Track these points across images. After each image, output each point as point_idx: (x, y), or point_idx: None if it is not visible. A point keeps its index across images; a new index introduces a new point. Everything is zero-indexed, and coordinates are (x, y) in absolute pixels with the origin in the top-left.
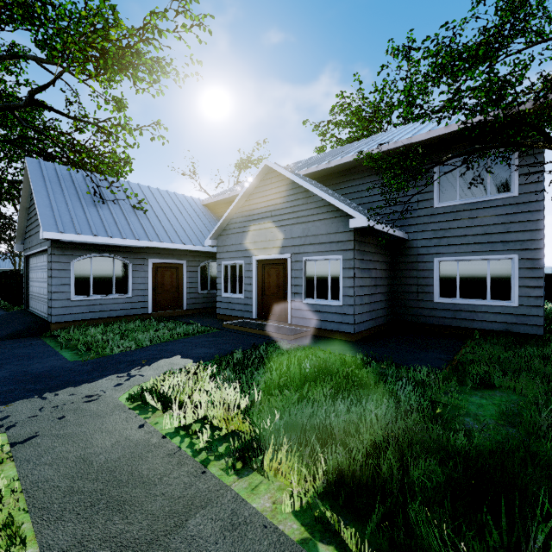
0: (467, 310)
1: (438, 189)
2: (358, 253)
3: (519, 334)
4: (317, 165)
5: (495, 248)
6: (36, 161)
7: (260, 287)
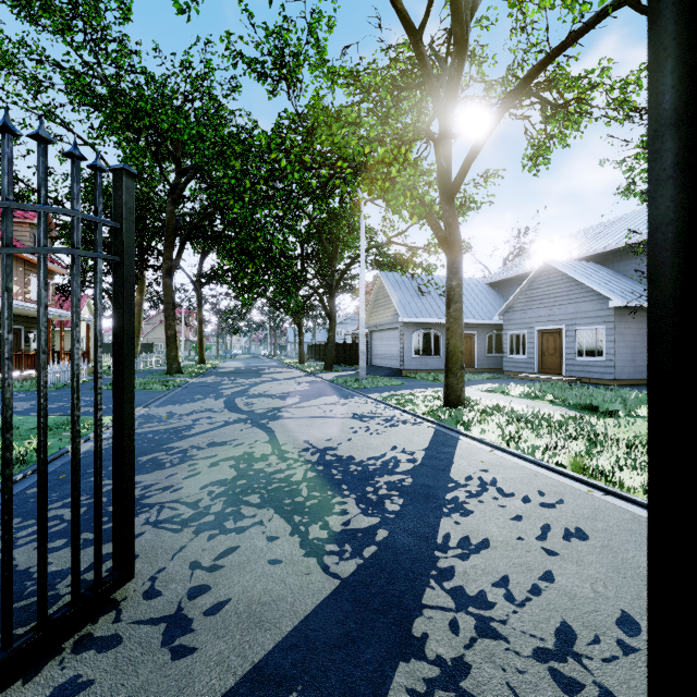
0: None
1: None
2: (619, 323)
3: None
4: (595, 249)
5: None
6: (384, 273)
7: (540, 350)
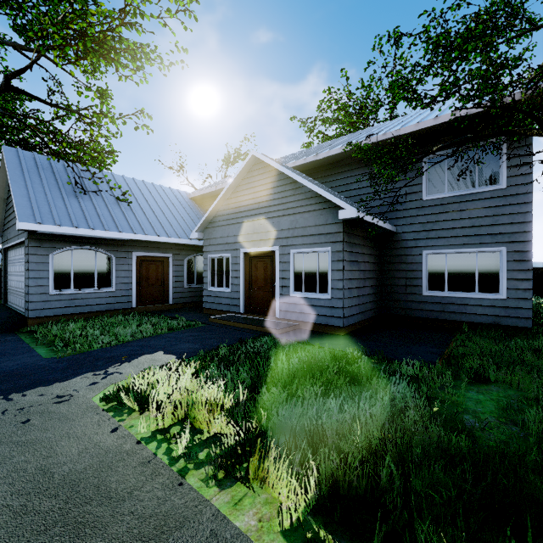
0: (455, 303)
1: (426, 181)
2: (347, 245)
3: (507, 326)
4: (305, 157)
5: (483, 241)
6: (14, 150)
7: (248, 281)
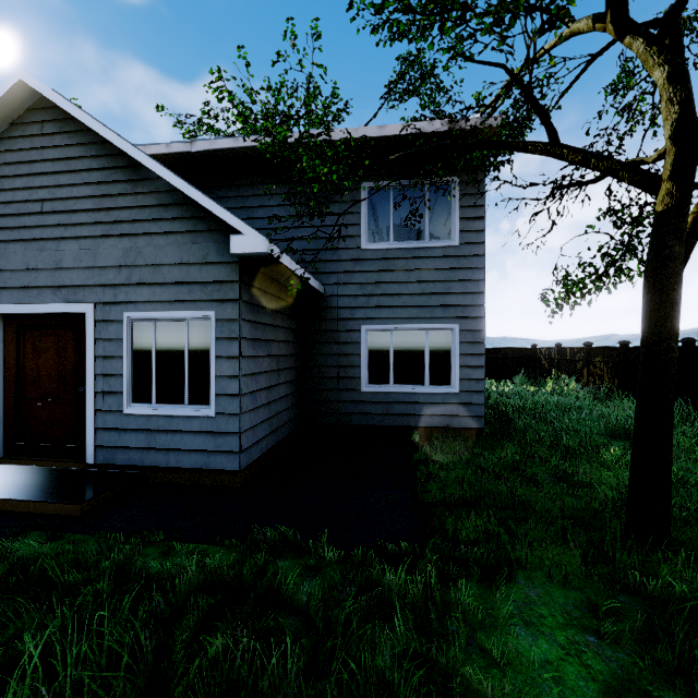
0: (402, 402)
1: (366, 222)
2: (248, 308)
3: (460, 429)
4: (170, 143)
5: (435, 315)
6: None
7: (12, 381)
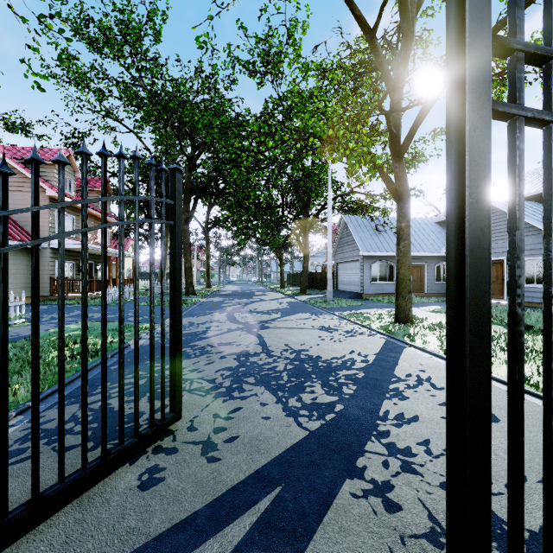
0: None
1: None
2: None
3: None
4: (535, 190)
5: None
6: (348, 217)
7: None
